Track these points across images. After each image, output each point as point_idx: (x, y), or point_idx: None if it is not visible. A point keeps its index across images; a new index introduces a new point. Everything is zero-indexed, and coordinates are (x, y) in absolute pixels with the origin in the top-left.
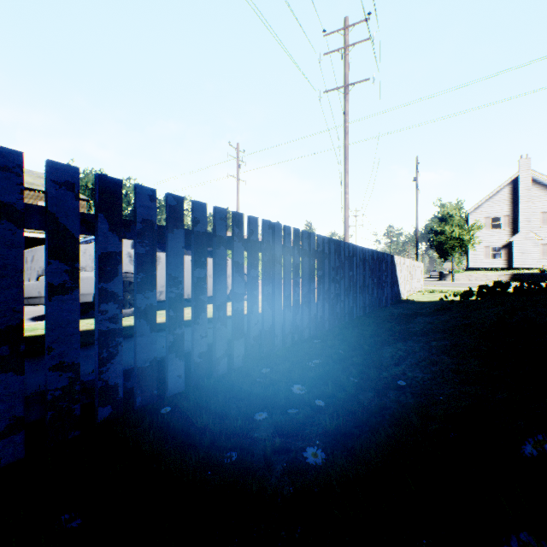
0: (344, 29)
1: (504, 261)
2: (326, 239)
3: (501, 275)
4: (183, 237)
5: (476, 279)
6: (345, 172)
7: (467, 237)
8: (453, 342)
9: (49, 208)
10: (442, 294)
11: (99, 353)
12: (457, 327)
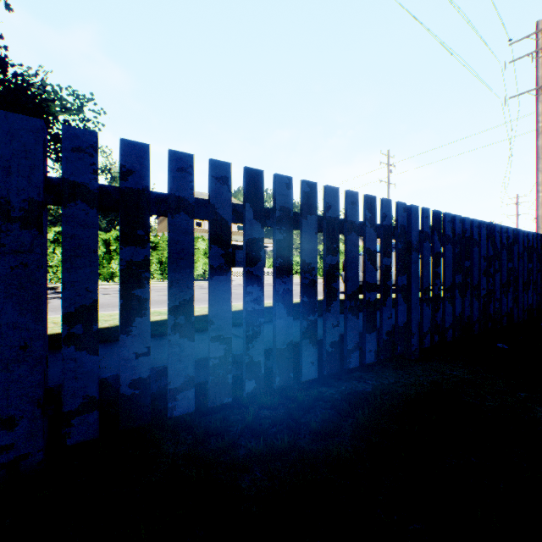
0: (536, 33)
1: None
2: None
3: None
4: None
5: None
6: (537, 171)
7: None
8: None
9: (537, 247)
10: None
11: (541, 292)
12: None
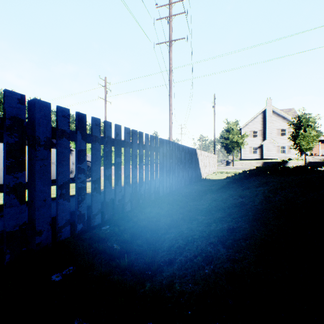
0: (169, 4)
1: (259, 155)
2: (127, 130)
3: (258, 163)
4: None
5: (245, 165)
6: (170, 96)
7: (241, 141)
8: (230, 225)
9: None
10: (227, 174)
11: None
12: (234, 205)
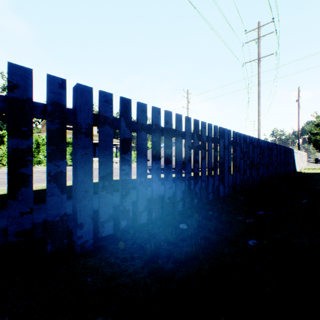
0: (258, 28)
1: None
2: (273, 144)
3: None
4: (251, 146)
5: None
6: (258, 104)
7: None
8: None
9: (240, 142)
10: None
11: (244, 173)
12: None
